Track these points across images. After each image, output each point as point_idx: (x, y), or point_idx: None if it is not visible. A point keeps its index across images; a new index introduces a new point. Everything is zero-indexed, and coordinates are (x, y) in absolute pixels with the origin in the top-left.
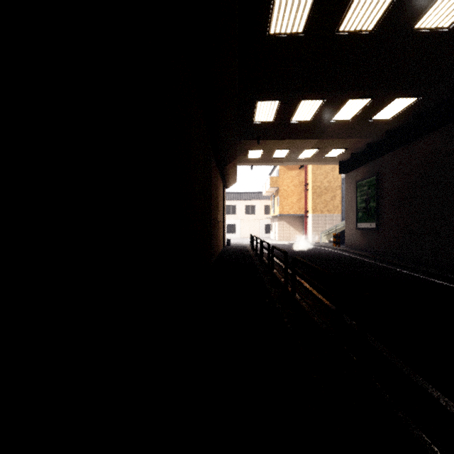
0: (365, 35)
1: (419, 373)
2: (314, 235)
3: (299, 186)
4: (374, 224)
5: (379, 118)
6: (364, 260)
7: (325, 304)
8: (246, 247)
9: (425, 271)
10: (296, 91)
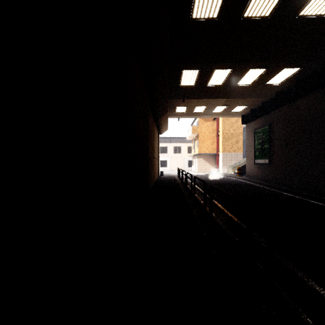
0: (263, 20)
1: (311, 277)
2: (223, 168)
3: (212, 133)
4: (267, 160)
5: (271, 83)
6: (260, 187)
7: (234, 220)
8: (174, 177)
9: (306, 194)
10: (211, 63)
